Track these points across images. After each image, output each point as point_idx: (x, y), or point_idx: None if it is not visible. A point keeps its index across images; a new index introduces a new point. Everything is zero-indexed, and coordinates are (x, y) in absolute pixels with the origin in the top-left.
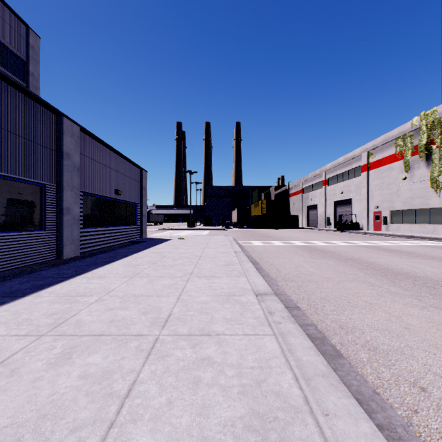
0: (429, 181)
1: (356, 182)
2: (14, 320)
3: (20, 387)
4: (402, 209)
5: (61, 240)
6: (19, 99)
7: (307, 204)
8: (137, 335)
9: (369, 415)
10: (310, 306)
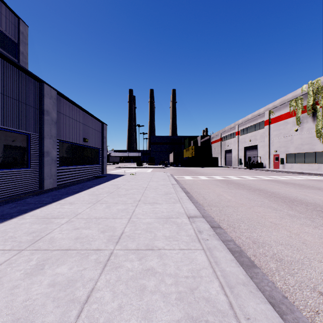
0: (314, 132)
1: (261, 133)
2: (2, 238)
3: (0, 293)
4: (295, 153)
5: (42, 175)
6: (10, 70)
7: (225, 149)
8: (96, 249)
9: (280, 316)
10: (229, 226)
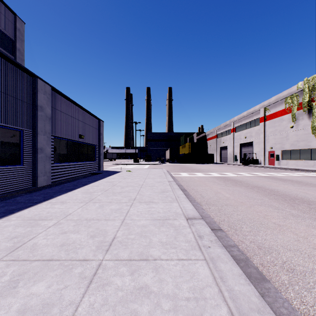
0: (310, 129)
1: (256, 130)
2: None
3: None
4: (290, 149)
5: (35, 173)
6: (2, 63)
7: (220, 145)
8: (83, 260)
9: None
10: (230, 228)
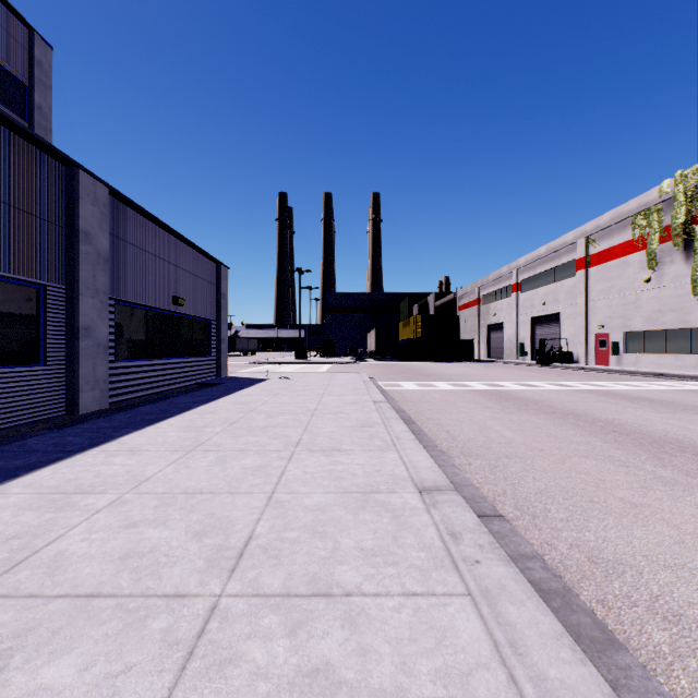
0: (689, 285)
1: (568, 287)
2: None
3: None
4: (645, 330)
5: (74, 382)
6: None
7: (487, 321)
8: (173, 595)
9: None
10: (521, 511)
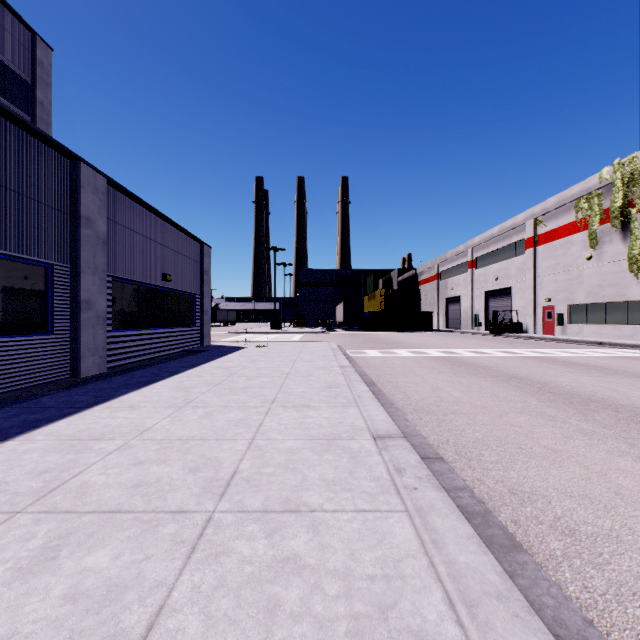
0: (626, 262)
1: (518, 263)
2: None
3: None
4: (587, 303)
5: (77, 349)
6: (11, 133)
7: (446, 295)
8: (177, 511)
9: None
10: (459, 456)
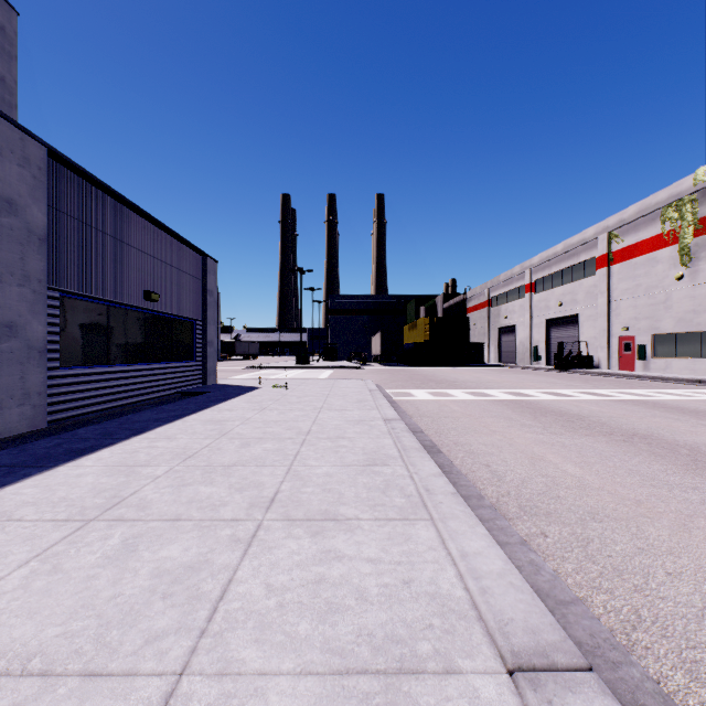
0: None
1: (587, 286)
2: None
3: None
4: (676, 332)
5: None
6: None
7: (498, 324)
8: None
9: None
10: None
